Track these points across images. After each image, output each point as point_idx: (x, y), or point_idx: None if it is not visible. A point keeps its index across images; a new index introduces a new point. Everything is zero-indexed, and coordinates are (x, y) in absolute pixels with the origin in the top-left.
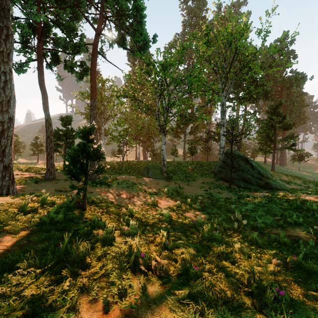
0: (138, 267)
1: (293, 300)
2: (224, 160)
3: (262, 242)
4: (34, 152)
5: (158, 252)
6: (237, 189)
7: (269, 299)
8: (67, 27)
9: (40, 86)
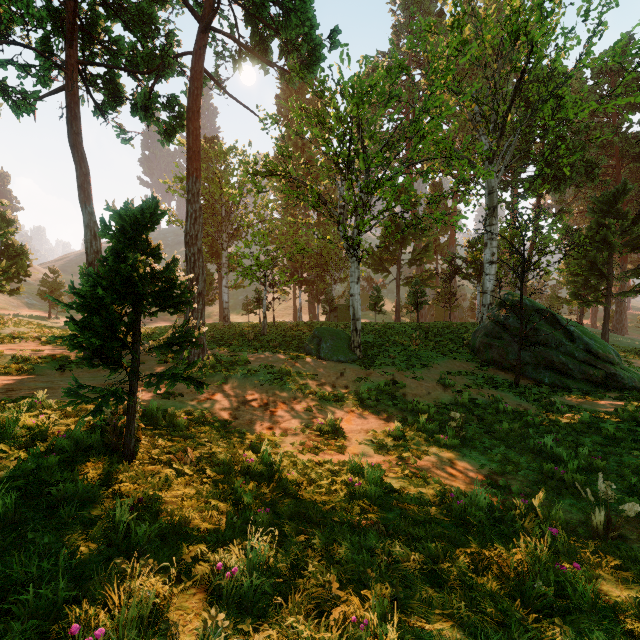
0: None
1: None
2: (499, 318)
3: None
4: None
5: None
6: (536, 389)
7: None
8: (135, 16)
9: (72, 147)
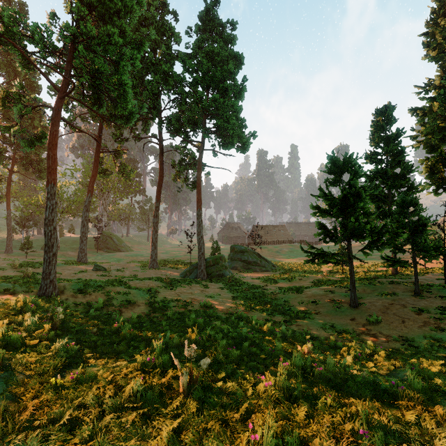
0: None
1: None
2: (99, 238)
3: None
4: None
5: None
6: (101, 253)
7: None
8: None
9: None
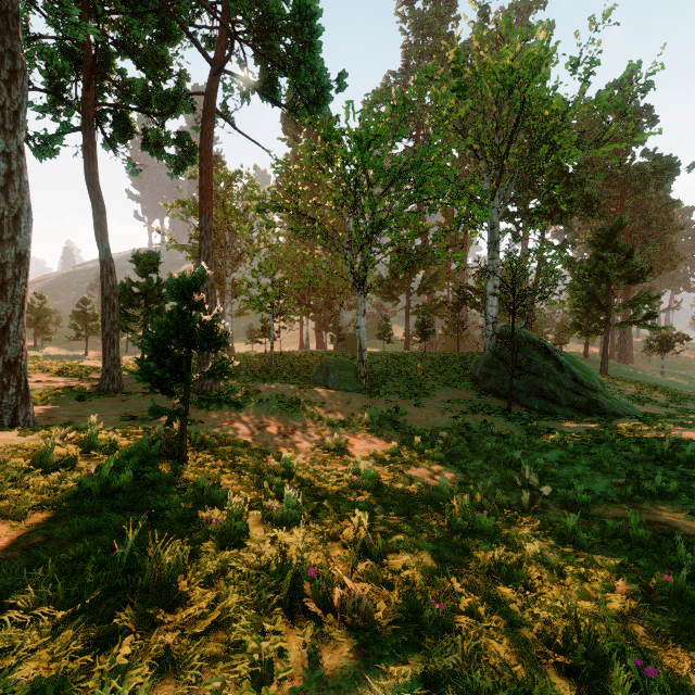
0: (302, 603)
1: (677, 689)
2: (497, 349)
3: (589, 537)
4: (78, 333)
5: (349, 563)
6: (526, 415)
7: (620, 688)
8: (148, 57)
9: (89, 186)
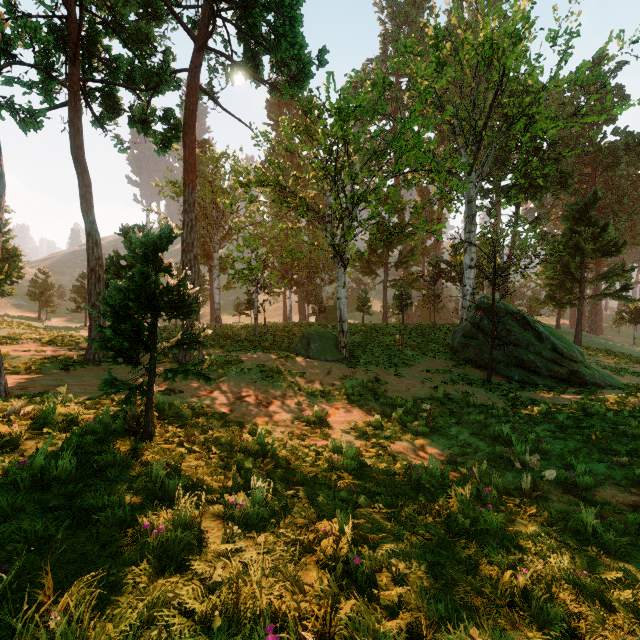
0: None
1: None
2: (475, 320)
3: (615, 539)
4: (77, 306)
5: (328, 602)
6: (506, 385)
7: None
8: (134, 35)
9: (74, 159)
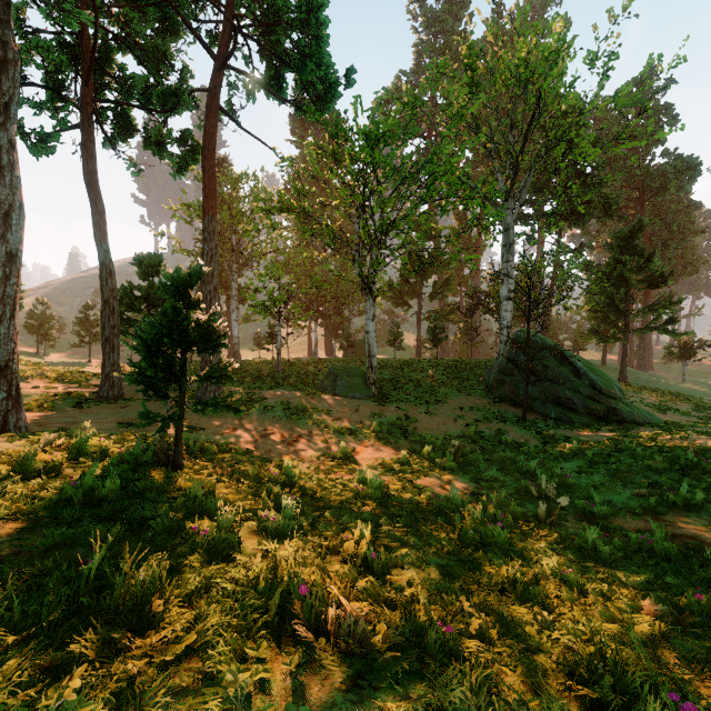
0: (292, 625)
1: None
2: (511, 355)
3: (611, 552)
4: (81, 340)
5: (348, 580)
6: (542, 423)
7: None
8: (149, 52)
9: (88, 185)
